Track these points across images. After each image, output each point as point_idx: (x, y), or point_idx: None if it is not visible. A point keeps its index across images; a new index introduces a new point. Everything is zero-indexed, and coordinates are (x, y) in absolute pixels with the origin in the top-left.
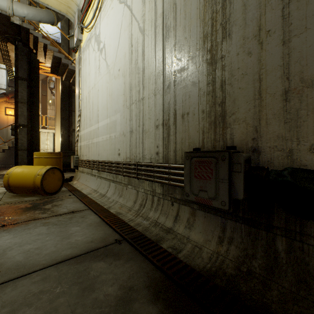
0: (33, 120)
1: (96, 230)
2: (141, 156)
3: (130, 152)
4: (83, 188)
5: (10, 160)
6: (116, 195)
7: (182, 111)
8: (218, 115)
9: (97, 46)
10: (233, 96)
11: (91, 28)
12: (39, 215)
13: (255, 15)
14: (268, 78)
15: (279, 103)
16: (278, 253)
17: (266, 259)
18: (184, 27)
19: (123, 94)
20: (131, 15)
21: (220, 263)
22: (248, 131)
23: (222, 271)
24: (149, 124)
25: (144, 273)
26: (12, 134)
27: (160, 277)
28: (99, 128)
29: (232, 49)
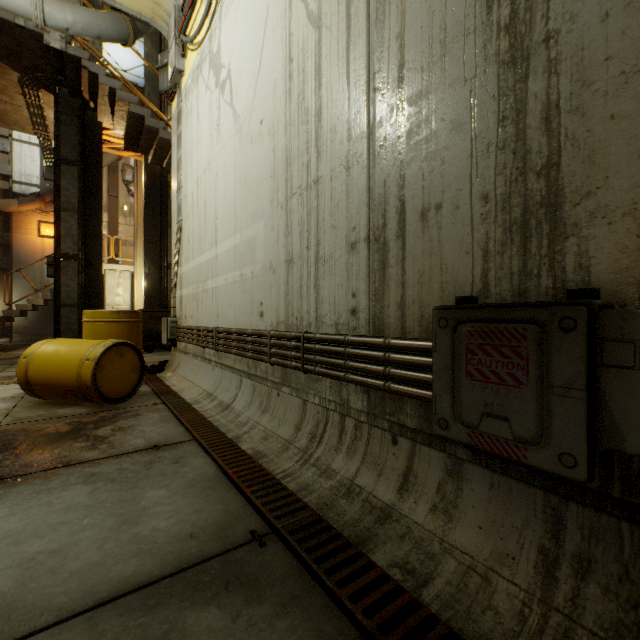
0: (89, 246)
1: (206, 500)
2: (313, 319)
3: (286, 310)
4: (185, 387)
5: (48, 327)
6: (255, 406)
7: (421, 201)
8: (535, 203)
9: (214, 79)
10: (587, 145)
11: (203, 39)
12: (80, 454)
13: None
14: None
15: None
16: None
17: None
18: None
19: (270, 177)
20: None
21: (558, 638)
22: None
23: None
24: (332, 241)
25: None
26: (48, 274)
27: None
28: (219, 258)
29: (585, 8)
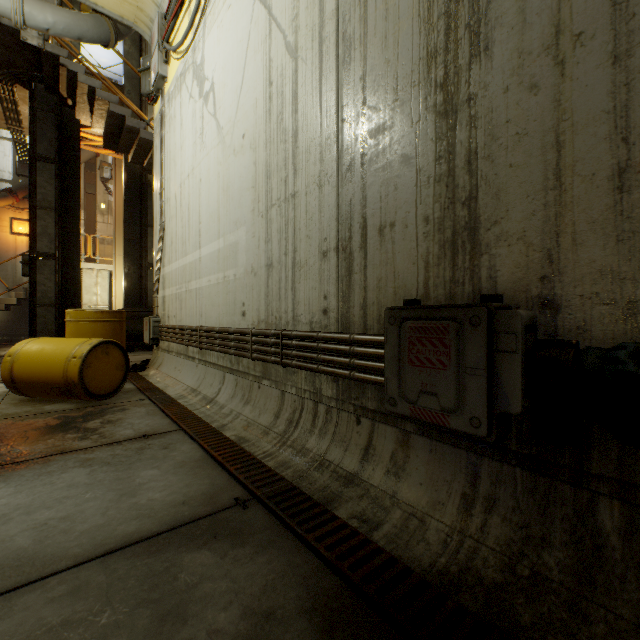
0: (67, 245)
1: (195, 476)
2: (290, 318)
3: (266, 310)
4: (169, 384)
5: (21, 327)
6: (237, 399)
7: (379, 219)
8: (461, 227)
9: (198, 89)
10: (495, 185)
11: (186, 50)
12: (73, 443)
13: (547, 1)
14: (578, 140)
15: (604, 196)
16: (603, 536)
17: (574, 550)
18: (384, 37)
19: (252, 188)
20: (270, 20)
21: (468, 555)
22: (529, 261)
23: (475, 575)
24: (307, 249)
25: (299, 578)
26: (23, 273)
27: (334, 589)
28: (203, 260)
29: (494, 80)
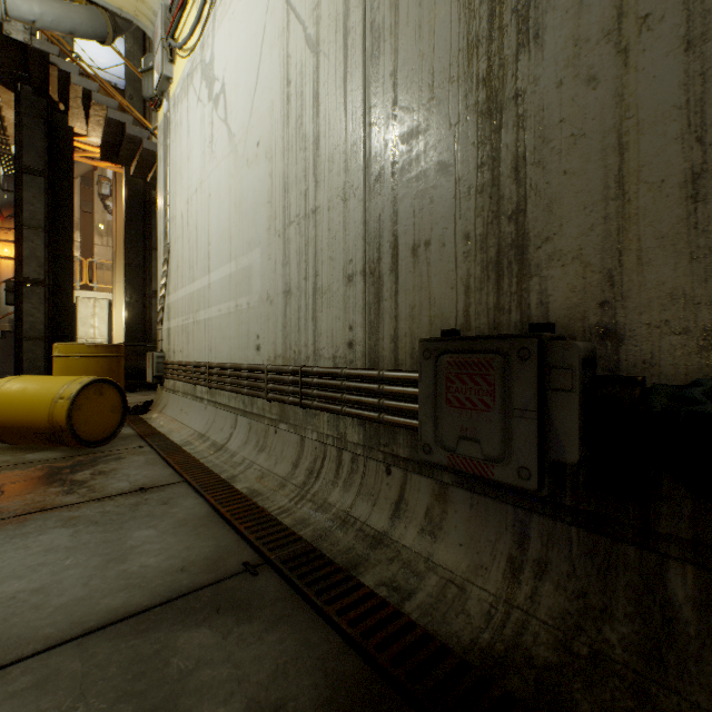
0: (58, 270)
1: (197, 537)
2: (311, 352)
3: (284, 343)
4: (174, 428)
5: (6, 364)
6: (251, 446)
7: (412, 237)
8: (507, 245)
9: (207, 91)
10: (547, 195)
11: (194, 47)
12: (57, 499)
13: None
14: (644, 141)
15: (675, 206)
16: (674, 607)
17: (640, 624)
18: (417, 26)
19: (268, 203)
20: (287, 10)
21: (516, 630)
22: (587, 284)
23: (524, 654)
24: (330, 273)
25: (315, 661)
26: (7, 302)
27: (357, 674)
28: (212, 287)
29: (545, 73)
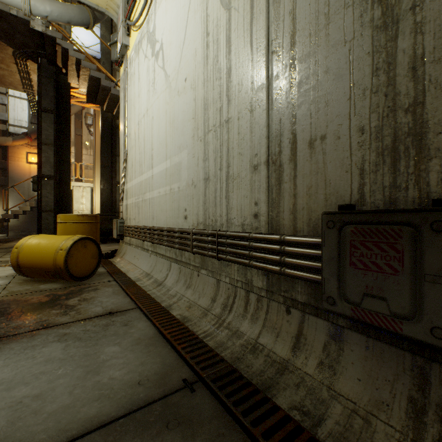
0: (62, 170)
1: (148, 354)
2: (224, 221)
3: (204, 214)
4: (130, 269)
5: (33, 226)
6: (181, 283)
7: (309, 133)
8: (403, 133)
9: (151, 50)
10: None
11: (142, 22)
12: (56, 319)
13: None
14: None
15: None
16: None
17: None
18: None
19: (192, 119)
20: None
21: None
22: None
23: None
24: (239, 164)
25: None
26: (33, 189)
27: None
28: (154, 177)
29: None
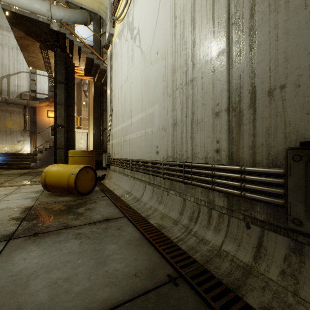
0: (69, 121)
1: (138, 253)
2: (190, 155)
3: (172, 150)
4: (115, 188)
5: (51, 158)
6: (154, 200)
7: (268, 84)
8: None
9: (130, 35)
10: None
11: (124, 16)
12: (72, 222)
13: None
14: None
15: None
16: None
17: None
18: None
19: (162, 81)
20: None
21: None
22: None
23: None
24: (203, 112)
25: None
26: (51, 134)
27: None
28: (133, 124)
29: None
